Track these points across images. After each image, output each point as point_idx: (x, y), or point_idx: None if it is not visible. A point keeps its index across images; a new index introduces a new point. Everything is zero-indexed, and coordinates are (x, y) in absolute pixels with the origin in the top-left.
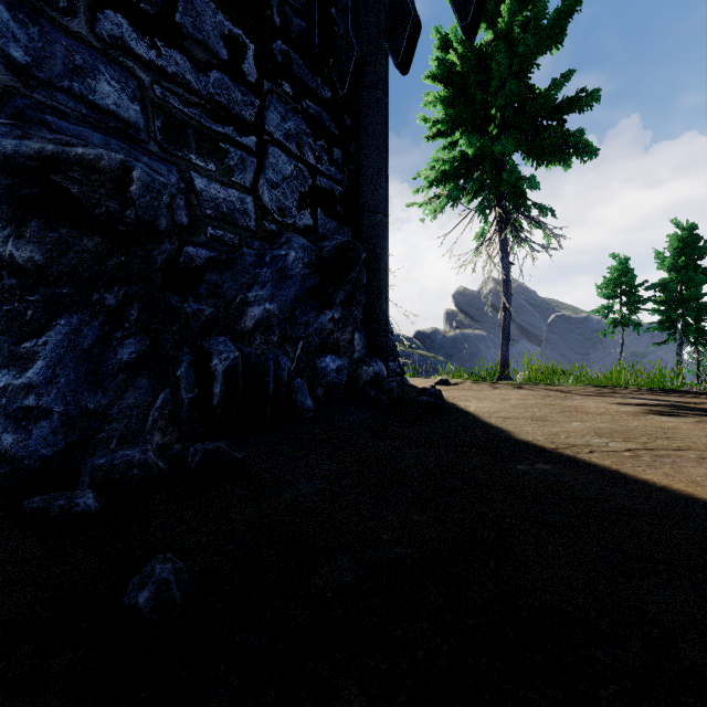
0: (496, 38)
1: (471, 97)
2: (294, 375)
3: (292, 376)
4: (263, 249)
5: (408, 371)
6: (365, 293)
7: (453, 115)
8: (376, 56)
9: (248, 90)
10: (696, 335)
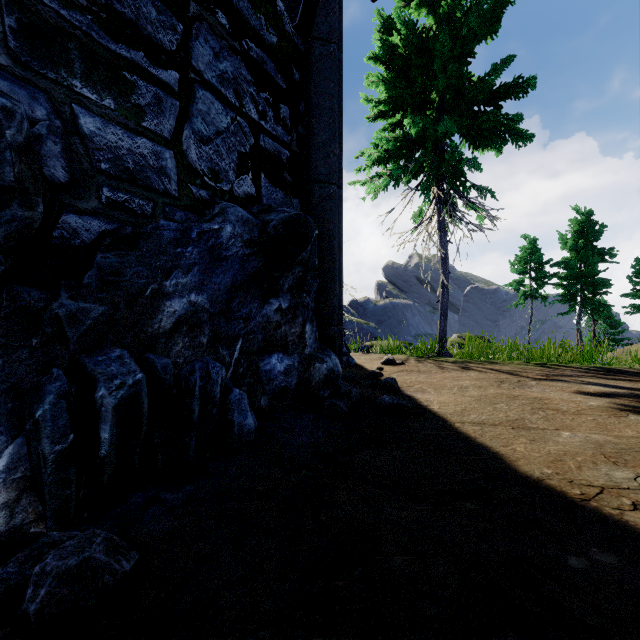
0: (439, 20)
1: (412, 80)
2: (230, 385)
3: (227, 387)
4: (189, 221)
5: (349, 345)
6: (317, 276)
7: (395, 96)
8: (328, 4)
9: (166, 7)
10: (593, 306)
